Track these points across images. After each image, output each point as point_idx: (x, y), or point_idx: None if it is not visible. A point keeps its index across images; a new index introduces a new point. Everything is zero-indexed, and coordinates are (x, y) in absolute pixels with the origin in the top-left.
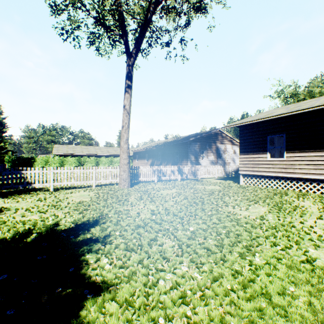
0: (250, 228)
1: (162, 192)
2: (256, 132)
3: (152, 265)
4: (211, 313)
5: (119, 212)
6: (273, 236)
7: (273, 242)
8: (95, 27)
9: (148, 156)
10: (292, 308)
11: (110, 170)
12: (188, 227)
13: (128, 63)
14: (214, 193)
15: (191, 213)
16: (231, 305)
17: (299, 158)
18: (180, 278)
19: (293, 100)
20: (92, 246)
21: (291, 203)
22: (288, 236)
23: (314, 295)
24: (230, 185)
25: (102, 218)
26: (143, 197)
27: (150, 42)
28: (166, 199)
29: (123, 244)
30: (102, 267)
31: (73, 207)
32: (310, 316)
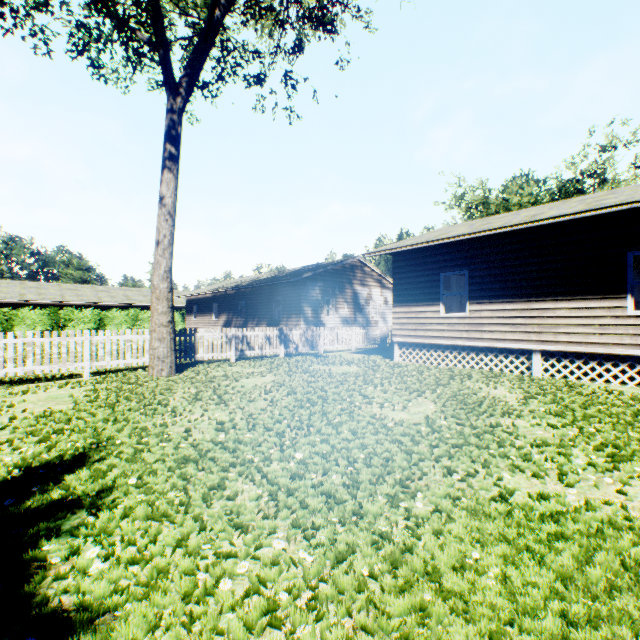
0: (410, 444)
1: (244, 381)
2: (421, 265)
3: (207, 546)
4: (329, 636)
5: (143, 432)
6: (447, 455)
7: (447, 467)
8: (91, 13)
9: (219, 307)
10: (477, 594)
11: (127, 338)
12: (293, 453)
13: (170, 107)
14: (348, 379)
15: (301, 422)
16: (368, 610)
17: (489, 313)
18: (270, 566)
19: (480, 213)
20: (64, 520)
21: (477, 392)
22: (472, 454)
23: (512, 561)
24: (377, 364)
25: (98, 450)
26: (201, 395)
27: (222, 70)
28: (253, 397)
29: (144, 506)
30: (82, 570)
31: (23, 428)
32: (505, 603)
